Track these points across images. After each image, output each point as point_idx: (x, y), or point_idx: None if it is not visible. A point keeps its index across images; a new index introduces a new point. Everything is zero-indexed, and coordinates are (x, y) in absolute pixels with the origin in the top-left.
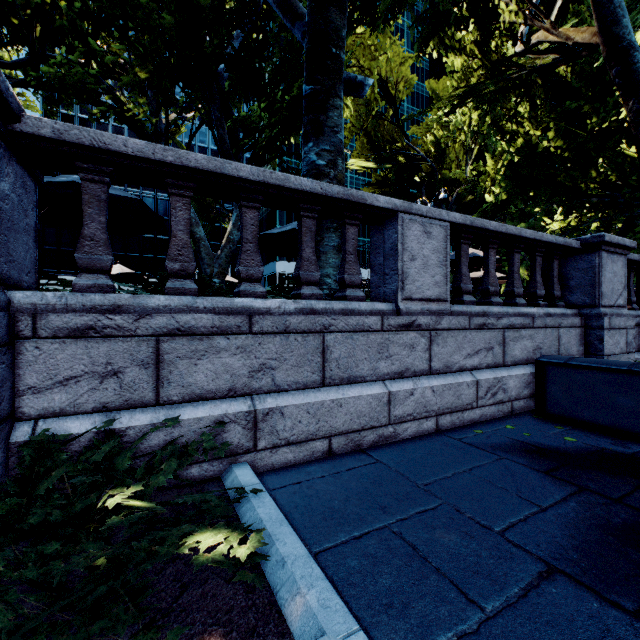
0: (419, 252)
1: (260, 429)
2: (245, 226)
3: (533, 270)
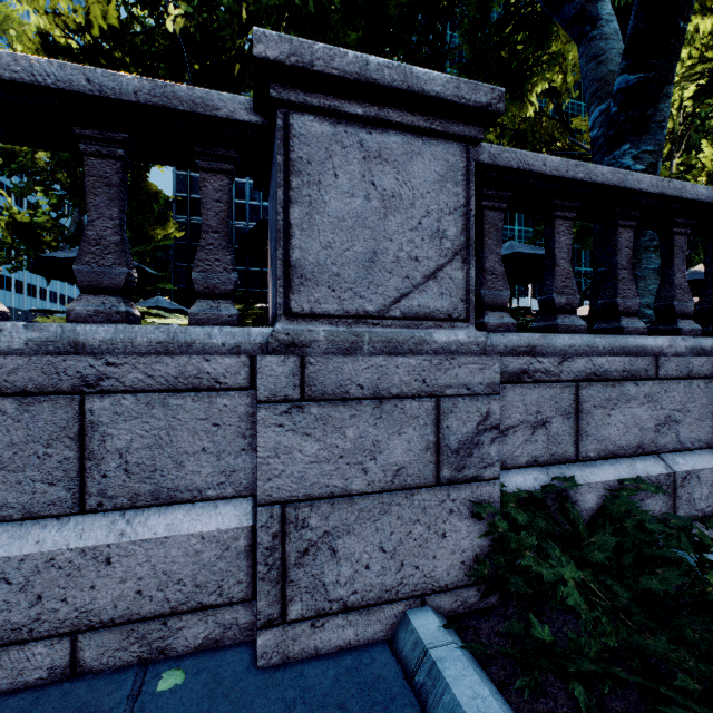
0: None
1: (678, 496)
2: (619, 249)
3: None
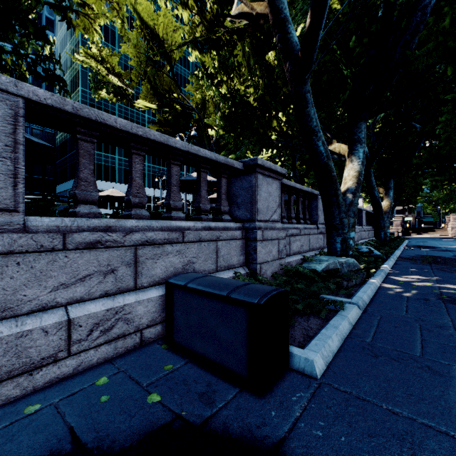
0: None
1: None
2: None
3: (199, 185)
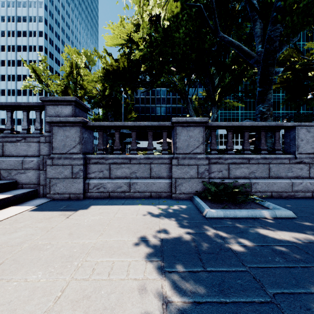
0: (304, 138)
1: (252, 187)
2: (245, 136)
3: None
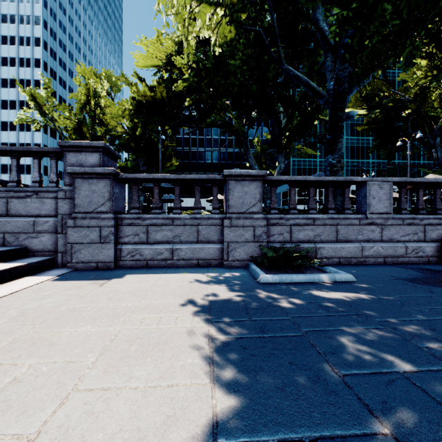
0: (376, 195)
1: (317, 252)
2: (310, 193)
3: None
